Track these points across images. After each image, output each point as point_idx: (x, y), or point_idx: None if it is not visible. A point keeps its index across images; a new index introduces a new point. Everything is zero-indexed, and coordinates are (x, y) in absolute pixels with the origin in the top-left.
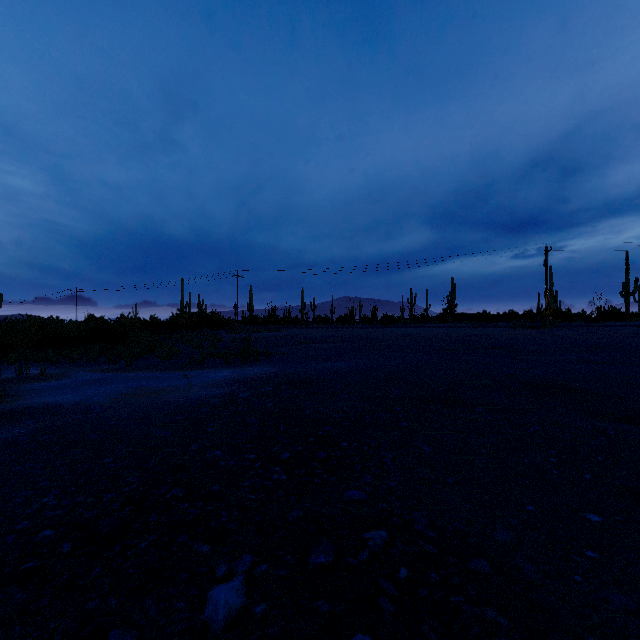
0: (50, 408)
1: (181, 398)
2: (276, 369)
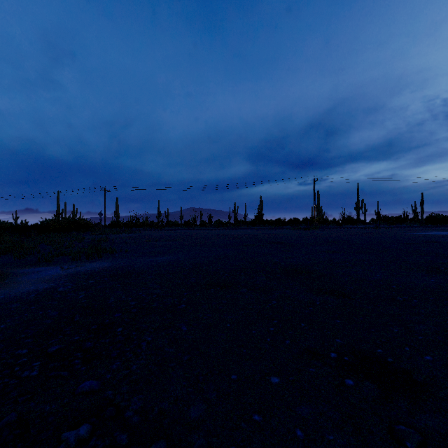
0: None
1: (2, 295)
2: (111, 264)
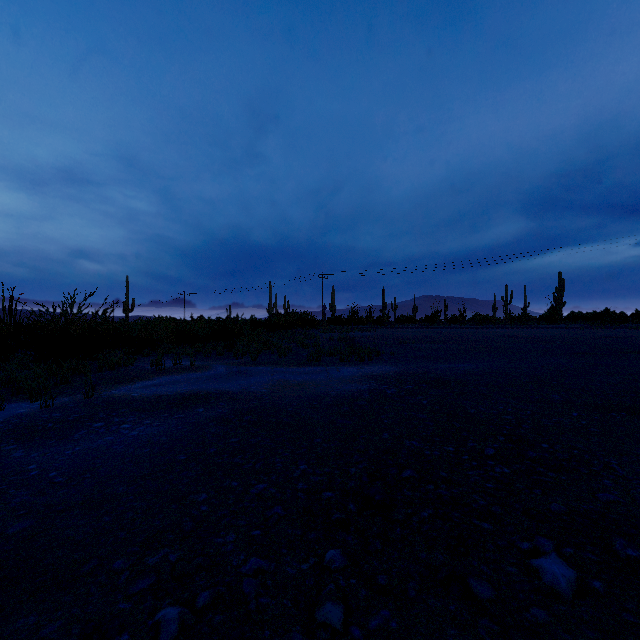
0: (226, 394)
1: (330, 391)
2: (397, 368)
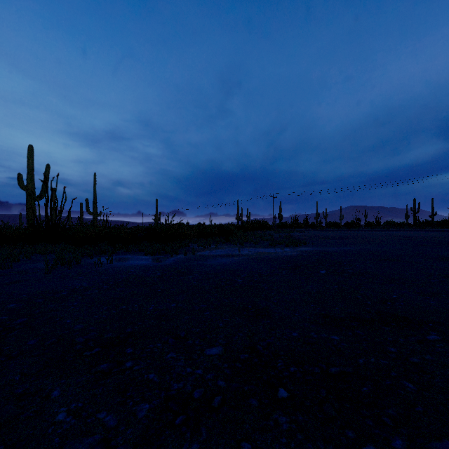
0: (241, 254)
1: (281, 254)
2: (312, 249)
